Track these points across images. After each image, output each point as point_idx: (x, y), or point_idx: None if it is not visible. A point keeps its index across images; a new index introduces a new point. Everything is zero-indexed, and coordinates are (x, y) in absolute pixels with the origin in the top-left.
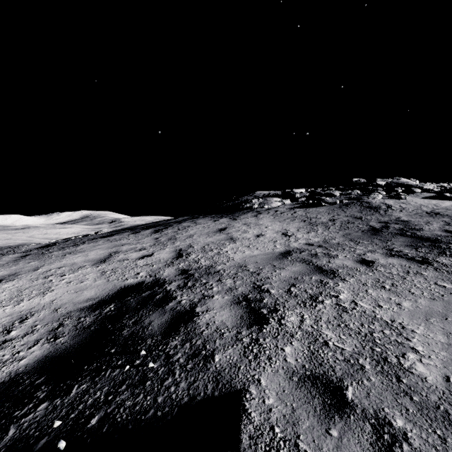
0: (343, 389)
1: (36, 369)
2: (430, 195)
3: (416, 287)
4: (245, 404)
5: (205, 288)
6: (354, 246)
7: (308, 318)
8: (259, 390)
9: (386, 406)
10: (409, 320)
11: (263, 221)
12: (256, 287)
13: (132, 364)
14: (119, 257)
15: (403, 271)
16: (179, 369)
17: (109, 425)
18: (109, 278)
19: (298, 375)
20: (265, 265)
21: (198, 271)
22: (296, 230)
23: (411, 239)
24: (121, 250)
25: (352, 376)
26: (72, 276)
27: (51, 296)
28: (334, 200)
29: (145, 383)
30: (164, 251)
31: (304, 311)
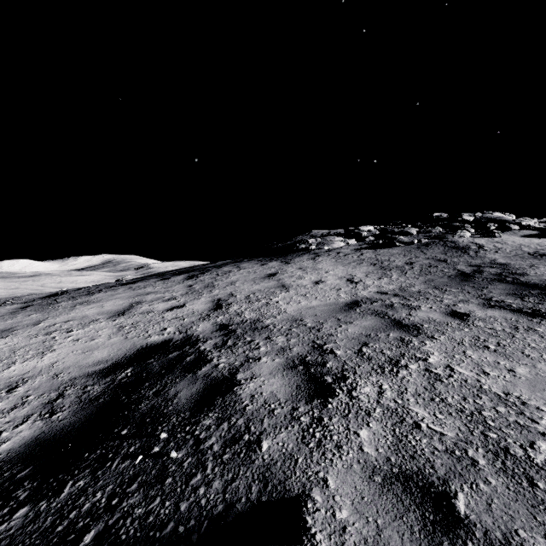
0: (450, 497)
1: (21, 457)
2: (531, 233)
3: (531, 347)
4: (306, 519)
5: (249, 348)
6: (441, 295)
7: (388, 388)
8: (326, 497)
9: (521, 527)
10: (531, 392)
11: (323, 265)
12: (317, 346)
13: (148, 452)
14: (141, 308)
15: (510, 326)
16: (211, 460)
17: (108, 545)
18: (127, 335)
19: (381, 473)
20: (326, 319)
21: (240, 326)
22: (365, 276)
23: (513, 285)
24: (145, 300)
25: (460, 475)
26: (81, 332)
27: (51, 357)
28: (410, 240)
29: (165, 480)
30: (198, 302)
31: (382, 379)
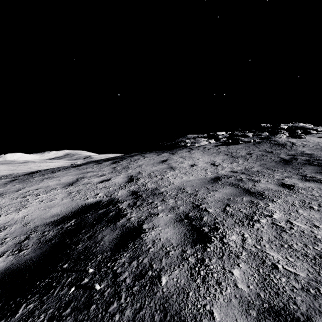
0: None
1: None
2: None
3: None
4: None
5: (151, 207)
6: (272, 173)
7: (249, 237)
8: None
9: None
10: None
11: (195, 155)
12: (195, 206)
13: (80, 282)
14: (83, 181)
15: None
16: (125, 291)
17: None
18: (73, 198)
19: (255, 307)
20: (200, 188)
21: (145, 192)
22: (222, 161)
23: (319, 167)
24: (86, 176)
25: (320, 312)
26: (45, 196)
27: (24, 212)
28: (249, 140)
29: (90, 306)
30: (119, 177)
31: (243, 229)
